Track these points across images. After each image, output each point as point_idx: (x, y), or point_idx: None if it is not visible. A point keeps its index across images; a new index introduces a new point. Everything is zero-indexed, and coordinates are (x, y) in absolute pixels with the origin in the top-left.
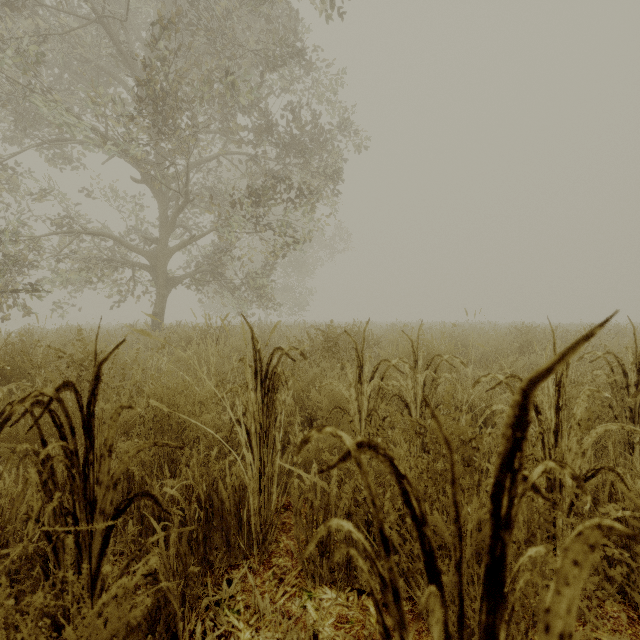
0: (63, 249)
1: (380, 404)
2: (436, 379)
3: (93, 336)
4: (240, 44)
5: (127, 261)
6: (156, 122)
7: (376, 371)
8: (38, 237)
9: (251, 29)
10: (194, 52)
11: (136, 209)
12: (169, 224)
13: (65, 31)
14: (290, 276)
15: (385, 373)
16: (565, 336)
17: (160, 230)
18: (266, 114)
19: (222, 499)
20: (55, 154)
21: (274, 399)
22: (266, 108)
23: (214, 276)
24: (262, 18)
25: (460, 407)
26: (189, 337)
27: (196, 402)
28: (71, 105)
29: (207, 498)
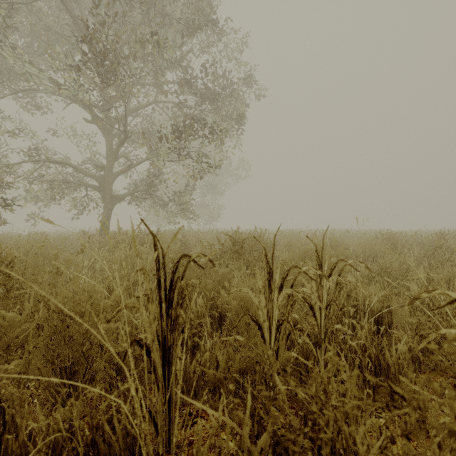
0: (31, 173)
1: (290, 311)
2: (340, 283)
3: (50, 240)
4: (166, 14)
5: (82, 183)
6: (100, 73)
7: (286, 277)
8: (11, 164)
9: (175, 3)
10: (130, 18)
11: (90, 144)
12: (113, 155)
13: (29, 2)
14: (206, 196)
15: (295, 280)
16: (427, 240)
17: (107, 159)
18: (187, 70)
19: (110, 443)
20: (27, 102)
21: (177, 314)
22: (187, 66)
23: (148, 194)
24: (184, 0)
25: (356, 305)
26: (122, 241)
27: (101, 310)
28: (39, 64)
29: (90, 444)
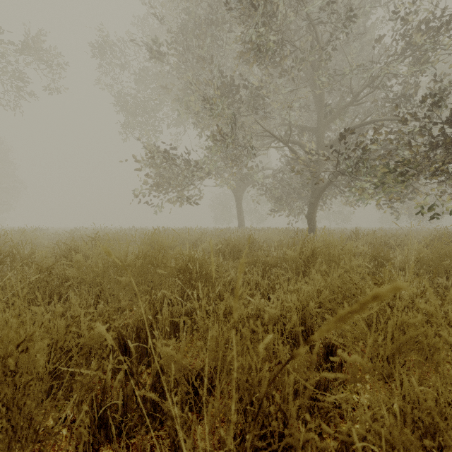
0: None
1: None
2: None
3: None
4: None
5: None
6: None
7: None
8: None
9: None
10: None
11: None
12: None
13: None
14: None
15: None
16: None
17: None
18: None
19: None
20: None
21: None
22: None
23: None
24: None
25: None
26: None
27: None
28: None
29: None
